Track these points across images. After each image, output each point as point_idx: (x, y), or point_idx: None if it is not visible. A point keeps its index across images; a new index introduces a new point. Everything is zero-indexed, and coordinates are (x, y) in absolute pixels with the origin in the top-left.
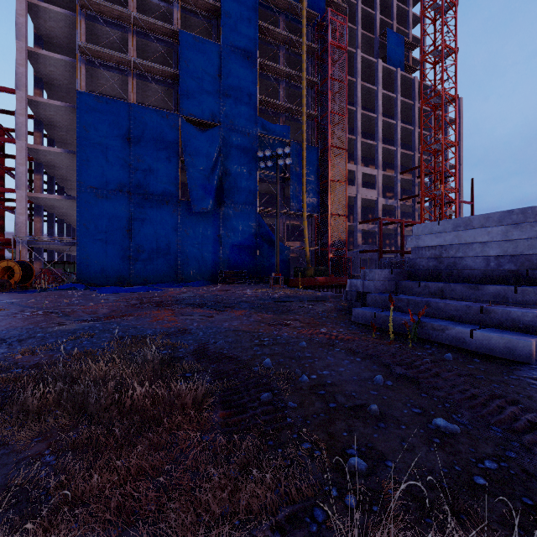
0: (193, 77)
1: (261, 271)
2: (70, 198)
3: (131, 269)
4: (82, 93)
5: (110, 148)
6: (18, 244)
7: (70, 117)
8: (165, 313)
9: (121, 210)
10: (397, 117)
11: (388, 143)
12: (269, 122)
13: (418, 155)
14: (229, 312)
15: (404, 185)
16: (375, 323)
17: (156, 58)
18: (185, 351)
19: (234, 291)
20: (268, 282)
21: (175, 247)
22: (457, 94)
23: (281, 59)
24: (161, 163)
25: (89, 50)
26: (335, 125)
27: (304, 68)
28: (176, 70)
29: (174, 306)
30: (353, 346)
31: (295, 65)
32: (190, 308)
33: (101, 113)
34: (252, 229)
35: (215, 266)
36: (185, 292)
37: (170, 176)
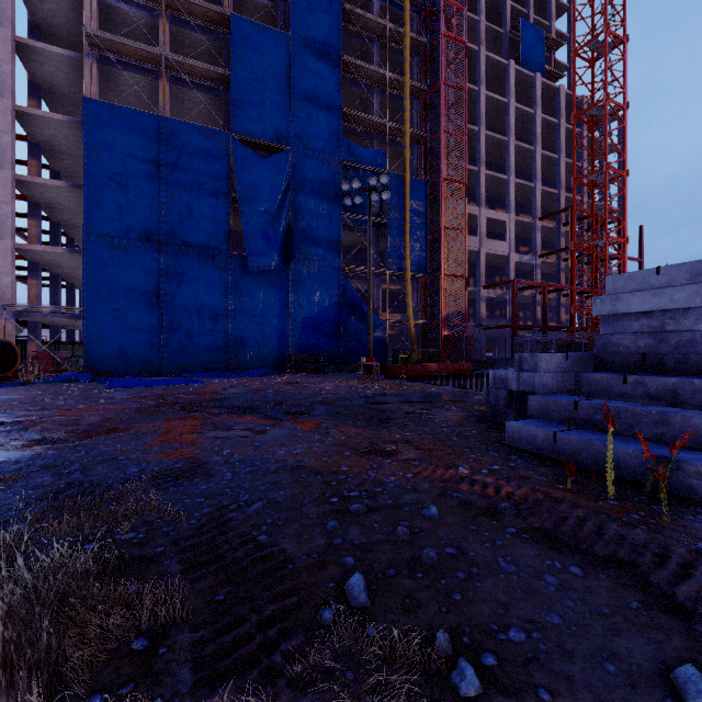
0: (250, 80)
1: (346, 355)
2: (75, 251)
3: (161, 352)
4: (91, 101)
5: (131, 179)
6: (0, 316)
7: (78, 137)
8: (186, 425)
9: (147, 268)
10: (535, 141)
11: (521, 178)
12: (358, 146)
13: (564, 194)
14: (292, 423)
15: (544, 235)
16: (556, 452)
17: (199, 56)
18: (175, 535)
19: (306, 384)
20: (356, 370)
21: (225, 321)
22: (626, 102)
23: (375, 58)
24: (205, 201)
25: (102, 41)
26: (450, 150)
27: (406, 69)
28: (227, 71)
29: (208, 410)
30: (547, 525)
31: (394, 67)
32: (233, 414)
33: (118, 130)
34: (334, 295)
35: (281, 347)
36: (235, 386)
37: (218, 220)
